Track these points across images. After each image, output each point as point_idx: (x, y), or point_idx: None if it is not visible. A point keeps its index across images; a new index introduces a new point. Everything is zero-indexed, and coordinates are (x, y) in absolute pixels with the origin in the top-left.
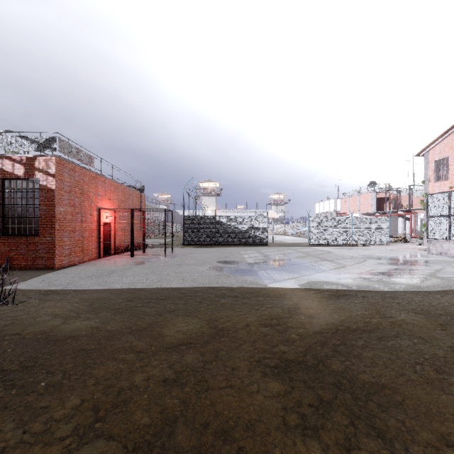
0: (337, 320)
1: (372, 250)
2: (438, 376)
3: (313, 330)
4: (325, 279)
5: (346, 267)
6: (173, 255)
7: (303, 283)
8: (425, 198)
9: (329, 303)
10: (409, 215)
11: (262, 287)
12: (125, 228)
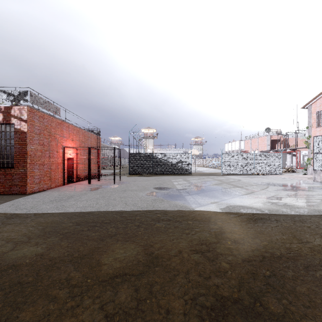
0: (260, 246)
1: (271, 179)
2: None
3: (241, 257)
4: (240, 203)
5: (255, 192)
6: (120, 183)
7: (223, 207)
8: (309, 140)
9: (249, 227)
10: (295, 152)
11: (190, 211)
12: (85, 162)
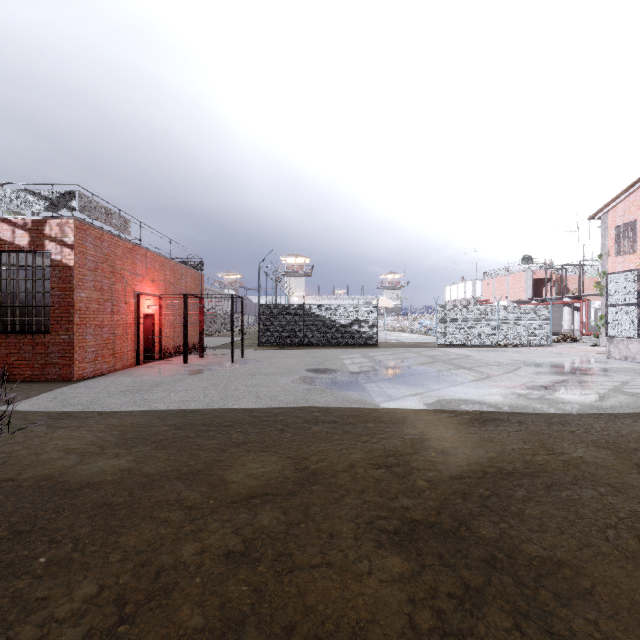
0: (483, 459)
1: (528, 354)
2: None
3: (450, 473)
4: (462, 395)
5: (492, 377)
6: (243, 361)
7: (431, 402)
8: (603, 280)
9: (470, 433)
10: (579, 303)
11: (371, 408)
12: (175, 322)
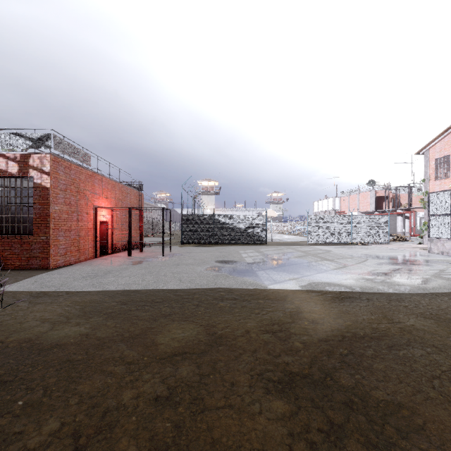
0: (342, 326)
1: (372, 249)
2: None
3: (318, 337)
4: (326, 280)
5: (347, 267)
6: (171, 255)
7: (304, 284)
8: (426, 197)
9: (333, 307)
10: (408, 213)
11: (262, 289)
12: (122, 227)
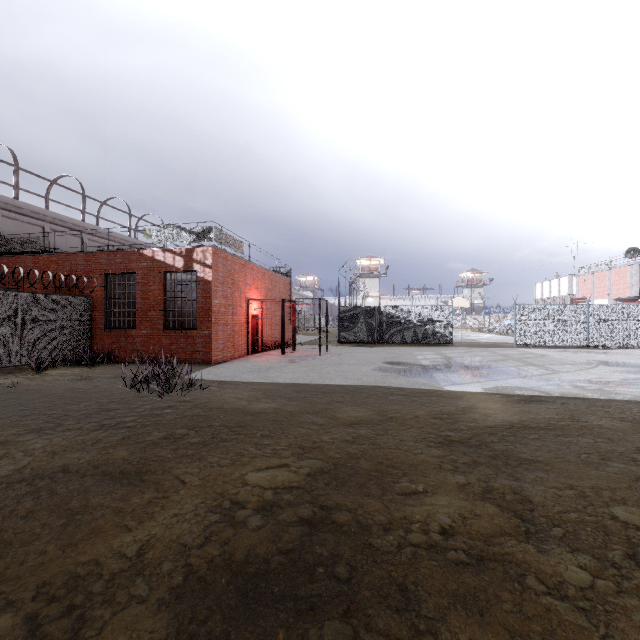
0: (516, 420)
1: (618, 355)
2: (600, 461)
3: (486, 424)
4: (520, 384)
5: (559, 373)
6: (329, 354)
7: (488, 387)
8: None
9: (514, 407)
10: None
11: (436, 389)
12: (271, 322)
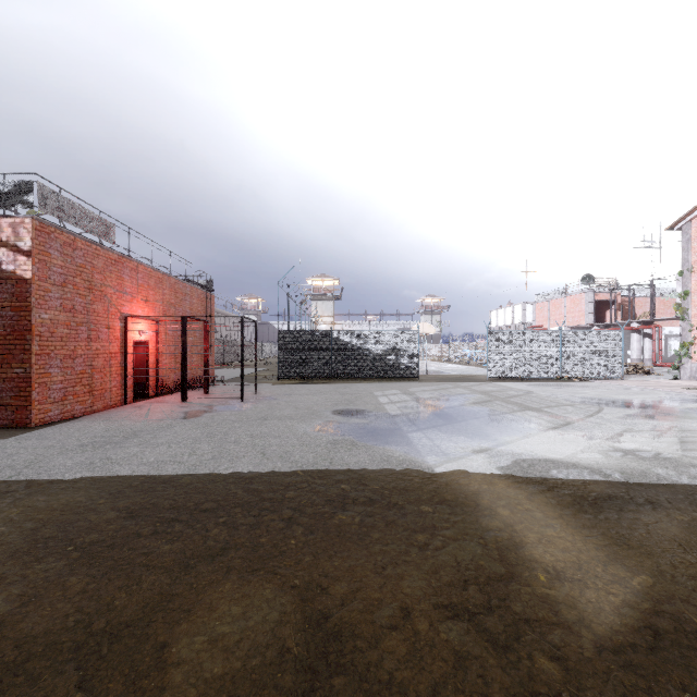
0: (634, 591)
1: (601, 389)
2: None
3: (589, 633)
4: (546, 452)
5: (574, 423)
6: (256, 399)
7: (506, 464)
8: (685, 301)
9: (586, 525)
10: (650, 329)
11: (423, 475)
12: (176, 351)
